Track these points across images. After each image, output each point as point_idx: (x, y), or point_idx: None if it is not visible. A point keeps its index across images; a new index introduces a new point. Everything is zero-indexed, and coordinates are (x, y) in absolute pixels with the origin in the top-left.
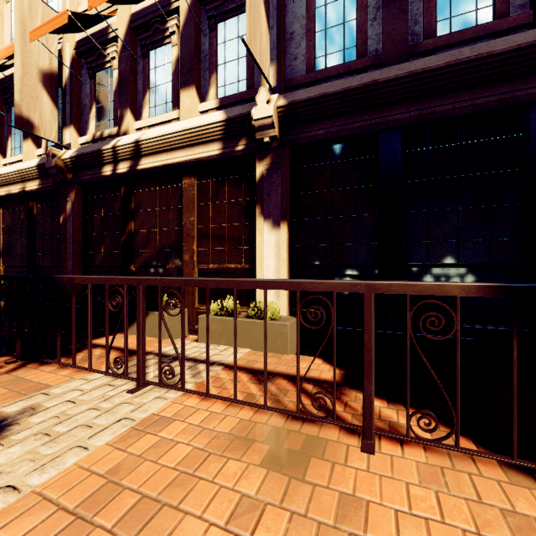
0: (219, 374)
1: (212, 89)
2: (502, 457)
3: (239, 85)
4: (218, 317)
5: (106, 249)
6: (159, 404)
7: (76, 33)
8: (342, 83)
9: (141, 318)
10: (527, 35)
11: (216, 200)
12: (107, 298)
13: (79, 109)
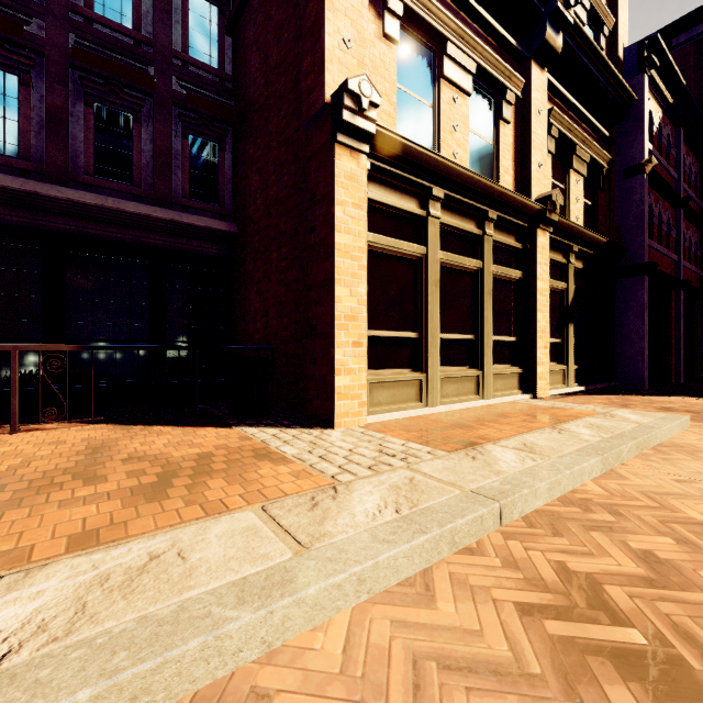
0: None
1: None
2: (88, 419)
3: None
4: None
5: None
6: None
7: None
8: (1, 178)
9: None
10: (146, 208)
11: None
12: None
13: None
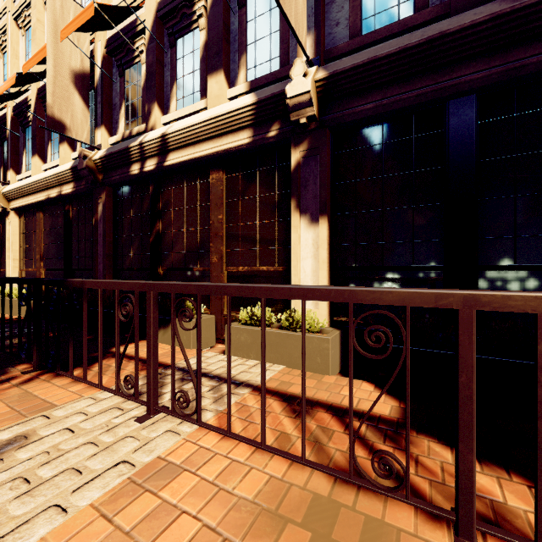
0: (246, 400)
1: (241, 72)
2: None
3: (271, 64)
4: (247, 327)
5: (135, 252)
6: (169, 442)
7: (107, 32)
8: (397, 42)
9: (152, 331)
10: None
11: (246, 195)
12: (117, 306)
13: (110, 108)
